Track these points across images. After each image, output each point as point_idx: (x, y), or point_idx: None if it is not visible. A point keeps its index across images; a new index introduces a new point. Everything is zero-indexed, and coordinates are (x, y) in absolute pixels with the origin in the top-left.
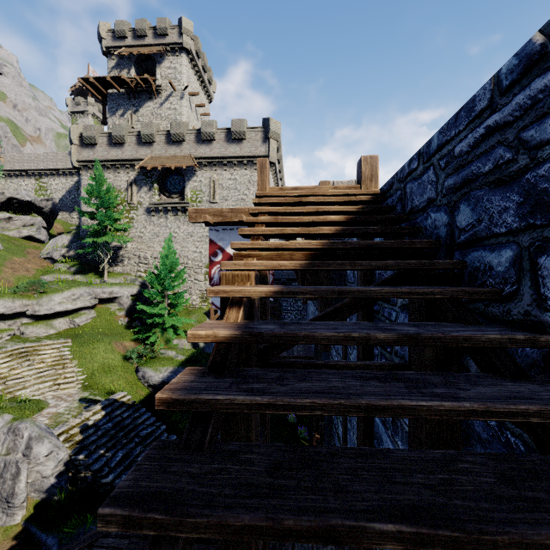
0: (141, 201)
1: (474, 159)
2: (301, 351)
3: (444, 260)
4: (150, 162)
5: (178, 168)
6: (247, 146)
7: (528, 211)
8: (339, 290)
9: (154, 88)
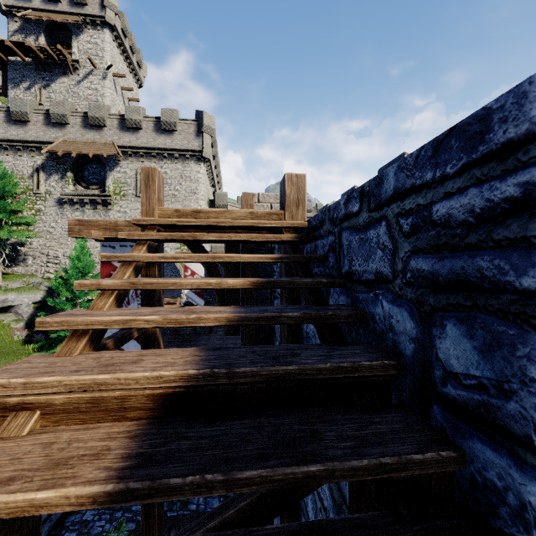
0: (50, 191)
1: (487, 245)
2: None
3: (424, 453)
4: (62, 147)
5: (98, 155)
6: (178, 138)
7: None
8: None
9: (69, 62)
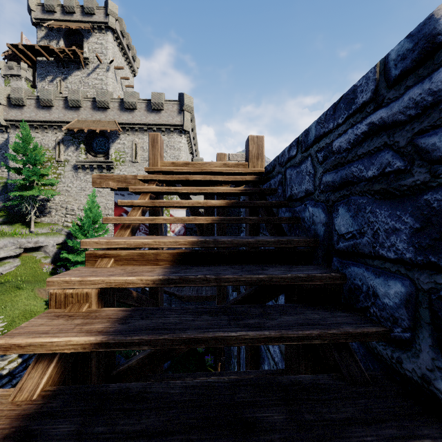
0: (68, 159)
1: (355, 159)
2: (208, 291)
3: (322, 274)
4: (77, 125)
5: (103, 131)
6: (164, 116)
7: (427, 244)
8: (189, 337)
9: (82, 59)
